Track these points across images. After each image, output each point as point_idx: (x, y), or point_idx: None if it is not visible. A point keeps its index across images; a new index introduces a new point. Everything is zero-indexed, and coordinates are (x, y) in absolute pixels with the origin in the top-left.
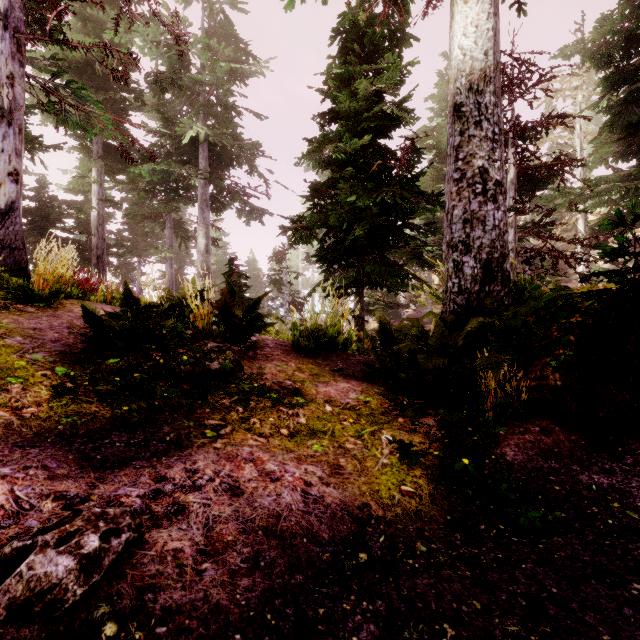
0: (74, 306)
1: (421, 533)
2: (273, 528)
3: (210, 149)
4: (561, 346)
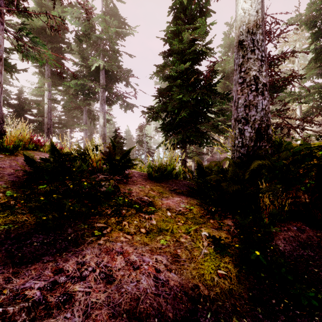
0: None
1: (234, 308)
2: (134, 310)
3: (106, 73)
4: (306, 178)
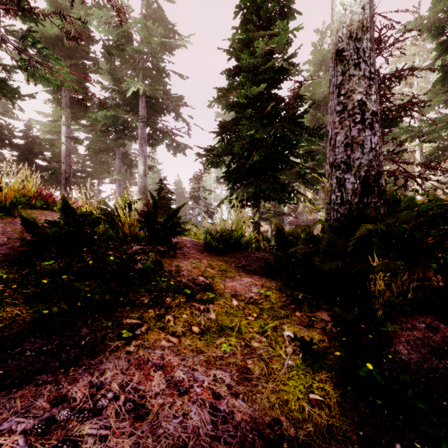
0: None
1: None
2: None
3: (147, 101)
4: (439, 250)
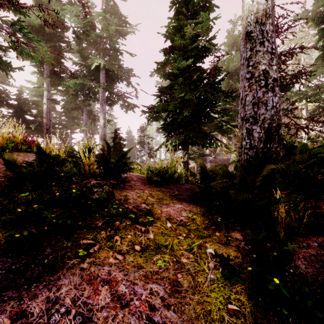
0: (18, 156)
1: None
2: None
3: (106, 72)
4: None
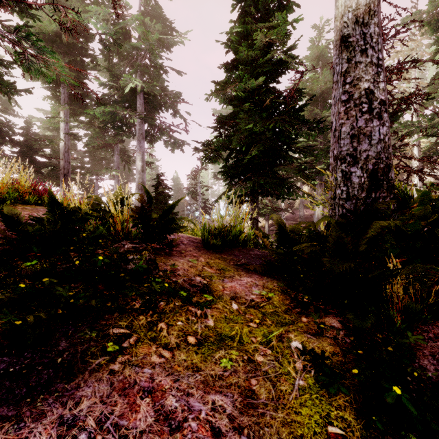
0: (23, 211)
1: None
2: None
3: (145, 97)
4: None
